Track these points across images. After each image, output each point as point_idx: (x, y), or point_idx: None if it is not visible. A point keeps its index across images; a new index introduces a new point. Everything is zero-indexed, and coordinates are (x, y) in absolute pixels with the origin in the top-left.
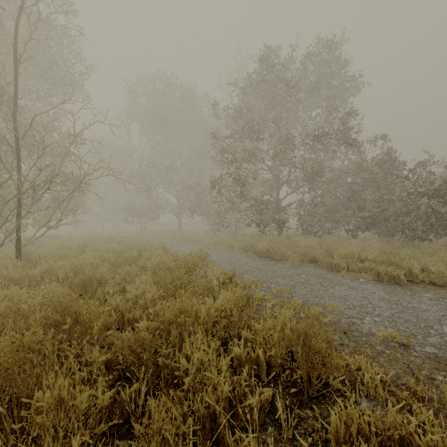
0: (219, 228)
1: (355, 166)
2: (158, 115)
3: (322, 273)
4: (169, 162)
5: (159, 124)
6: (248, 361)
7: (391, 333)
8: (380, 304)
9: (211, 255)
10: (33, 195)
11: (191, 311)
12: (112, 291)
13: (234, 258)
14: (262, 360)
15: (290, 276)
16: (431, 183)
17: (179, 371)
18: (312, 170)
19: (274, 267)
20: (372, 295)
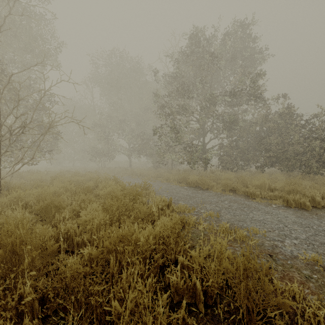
0: (159, 165)
1: (263, 118)
2: (114, 81)
3: (241, 200)
4: (122, 116)
5: (115, 88)
6: (185, 290)
7: (313, 257)
8: (295, 228)
9: (153, 186)
10: (9, 137)
11: (130, 239)
12: (67, 216)
13: (170, 188)
14: (200, 291)
15: (216, 202)
16: (322, 130)
17: (113, 309)
18: (230, 121)
19: (202, 195)
20: (286, 219)
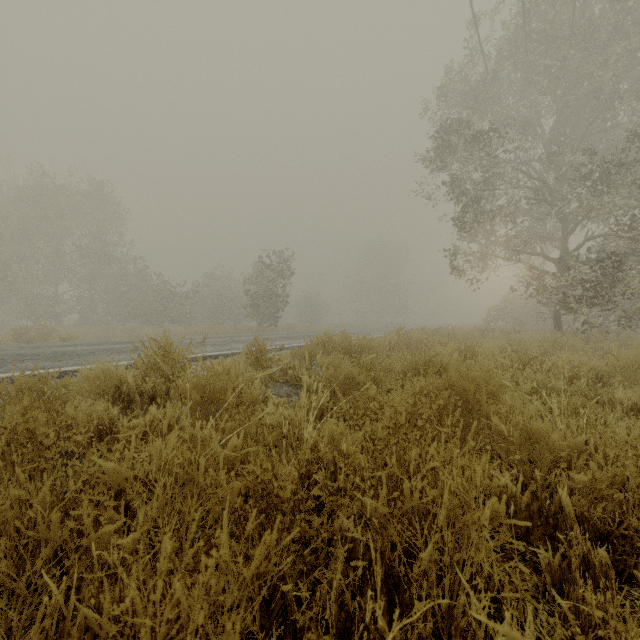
0: None
1: (121, 276)
2: None
3: None
4: None
5: None
6: None
7: None
8: None
9: None
10: None
11: None
12: None
13: None
14: None
15: None
16: (161, 293)
17: None
18: (83, 277)
19: None
20: None
